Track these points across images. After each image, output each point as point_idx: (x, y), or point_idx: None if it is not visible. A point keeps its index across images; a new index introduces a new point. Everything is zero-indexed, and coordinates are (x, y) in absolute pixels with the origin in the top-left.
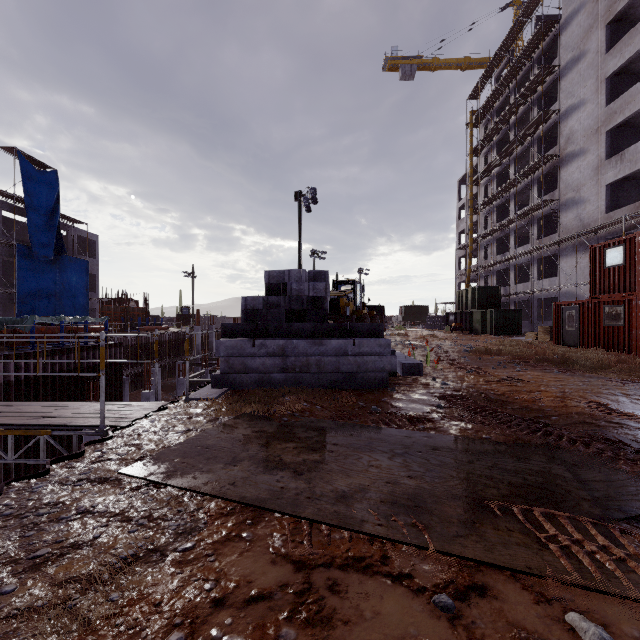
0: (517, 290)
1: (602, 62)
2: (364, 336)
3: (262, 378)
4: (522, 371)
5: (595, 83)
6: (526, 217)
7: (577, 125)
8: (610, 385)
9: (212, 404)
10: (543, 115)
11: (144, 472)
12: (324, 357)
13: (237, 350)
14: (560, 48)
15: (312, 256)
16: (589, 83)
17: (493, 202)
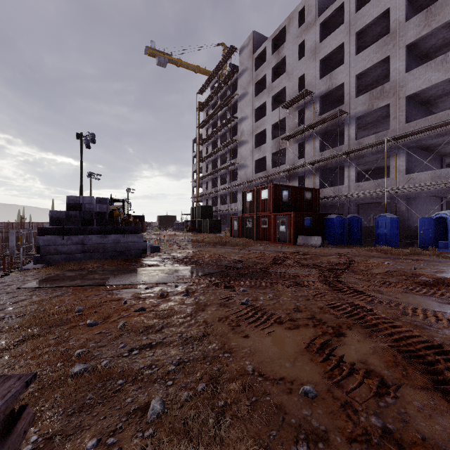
0: (221, 208)
1: (254, 101)
2: (129, 233)
3: (69, 257)
4: (206, 248)
5: (251, 110)
6: (225, 169)
7: (245, 127)
8: (233, 250)
9: (41, 270)
10: (231, 117)
11: (32, 286)
12: (107, 244)
13: (52, 242)
14: (239, 85)
15: (89, 177)
16: (249, 109)
17: (210, 157)
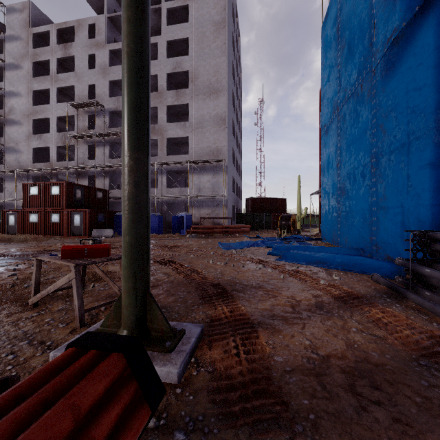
0: None
1: (31, 80)
2: None
3: None
4: None
5: (27, 89)
6: None
7: (17, 105)
8: (28, 245)
9: None
10: None
11: None
12: None
13: None
14: (5, 50)
15: None
16: (24, 86)
17: None
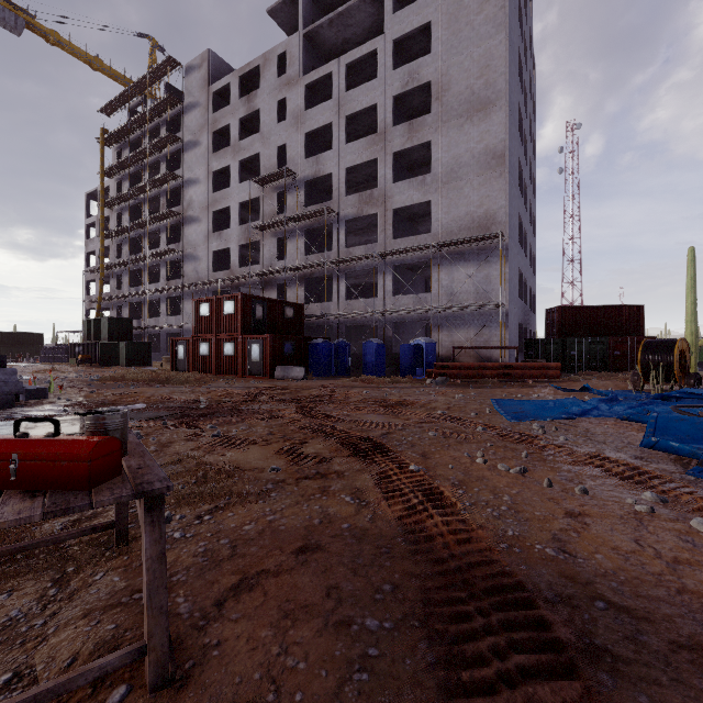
0: (150, 324)
1: (210, 158)
2: None
3: None
4: (135, 388)
5: (206, 171)
6: (158, 258)
7: (195, 196)
8: (183, 389)
9: None
10: (171, 175)
11: None
12: None
13: None
14: (184, 126)
15: None
16: (203, 169)
17: (127, 233)
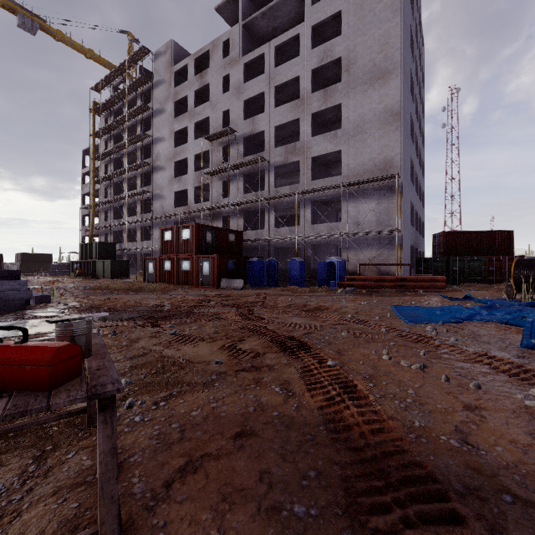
0: (128, 247)
1: (172, 122)
2: (4, 279)
3: None
4: (116, 295)
5: (169, 131)
6: (134, 197)
7: (161, 151)
8: (151, 296)
9: None
10: (143, 135)
11: None
12: None
13: None
14: (153, 98)
15: None
16: (167, 130)
17: (112, 179)
